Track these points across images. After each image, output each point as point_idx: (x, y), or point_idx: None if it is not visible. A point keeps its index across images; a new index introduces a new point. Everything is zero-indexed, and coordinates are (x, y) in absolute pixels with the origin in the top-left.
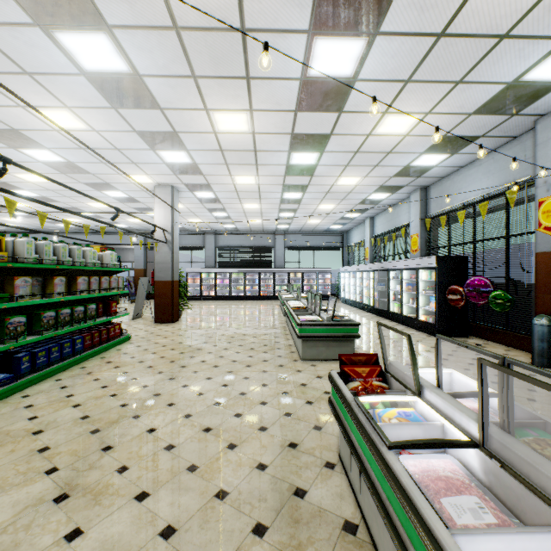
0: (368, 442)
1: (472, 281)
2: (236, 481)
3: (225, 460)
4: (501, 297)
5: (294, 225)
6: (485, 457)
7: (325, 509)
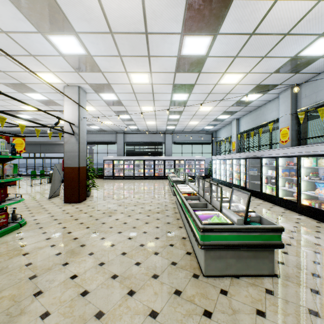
0: None
1: None
2: None
3: None
4: None
5: (179, 126)
6: None
7: None
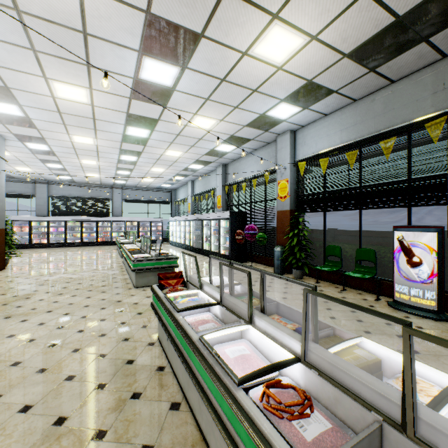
0: (169, 313)
1: (248, 227)
2: (82, 368)
3: (71, 359)
4: (262, 236)
5: (131, 182)
6: (222, 307)
7: (146, 365)
